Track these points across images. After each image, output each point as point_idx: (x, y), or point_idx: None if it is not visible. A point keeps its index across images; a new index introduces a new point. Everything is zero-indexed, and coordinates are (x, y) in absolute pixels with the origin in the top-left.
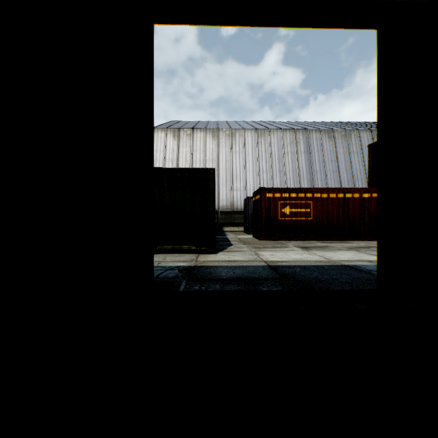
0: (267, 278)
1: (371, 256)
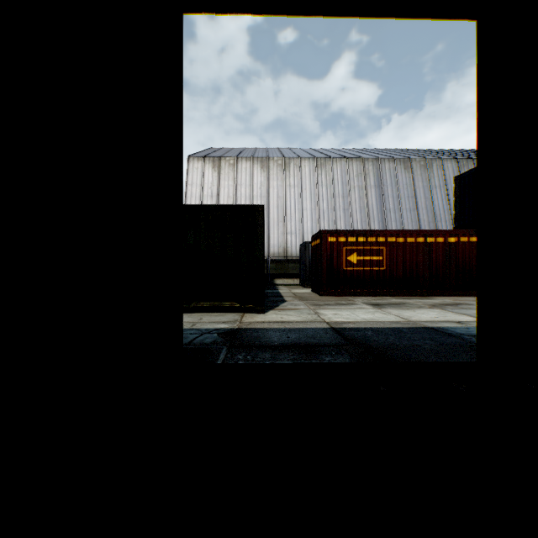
0: (331, 344)
1: (461, 315)
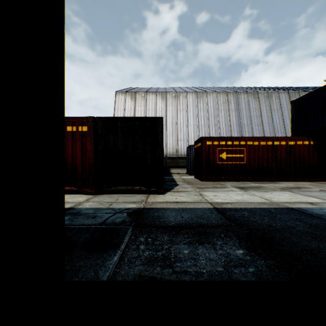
0: (218, 225)
1: (308, 197)
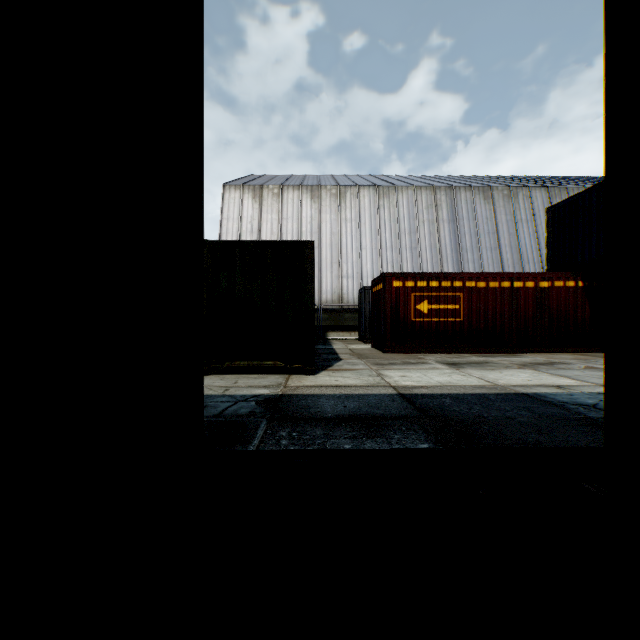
0: (400, 416)
1: (559, 378)
